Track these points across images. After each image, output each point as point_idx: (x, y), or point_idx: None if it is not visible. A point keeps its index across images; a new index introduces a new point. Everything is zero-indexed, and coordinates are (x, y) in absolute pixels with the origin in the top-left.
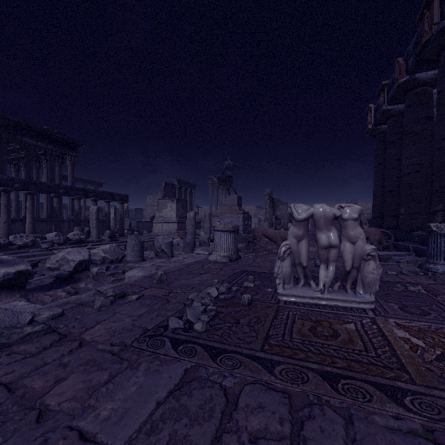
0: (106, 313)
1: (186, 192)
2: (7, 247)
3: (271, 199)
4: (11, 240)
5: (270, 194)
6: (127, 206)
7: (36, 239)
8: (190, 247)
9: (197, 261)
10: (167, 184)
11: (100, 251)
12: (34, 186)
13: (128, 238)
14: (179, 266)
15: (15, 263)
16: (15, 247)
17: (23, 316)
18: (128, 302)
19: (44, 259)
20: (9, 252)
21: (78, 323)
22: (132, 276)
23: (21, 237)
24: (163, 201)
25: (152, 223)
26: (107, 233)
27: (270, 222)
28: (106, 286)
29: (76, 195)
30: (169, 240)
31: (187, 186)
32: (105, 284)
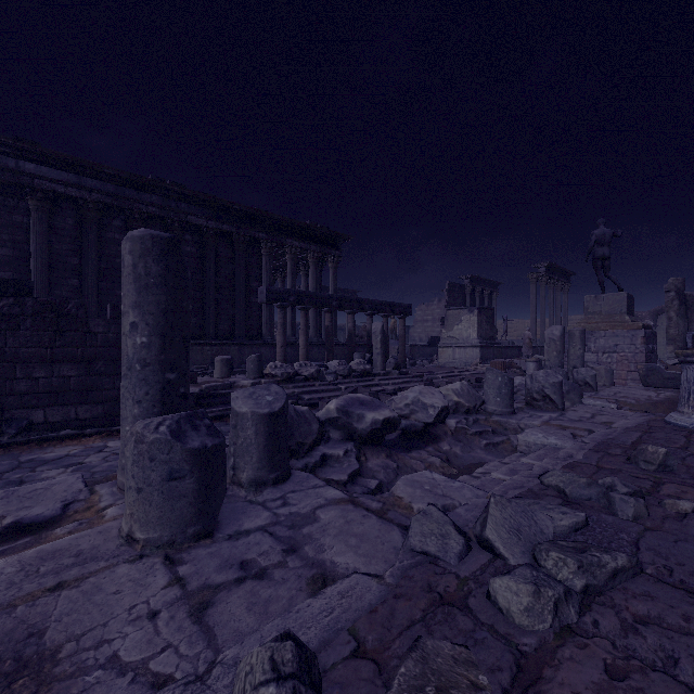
0: (686, 542)
1: (482, 296)
2: (294, 379)
3: (682, 299)
4: (296, 369)
5: (679, 287)
6: (394, 323)
7: (320, 369)
8: (577, 392)
9: (647, 425)
10: (452, 285)
11: (450, 392)
12: (308, 299)
13: (488, 372)
14: (627, 433)
15: (376, 405)
16: (301, 379)
17: (538, 518)
18: (680, 515)
19: (334, 396)
20: (297, 384)
21: (659, 558)
22: (535, 442)
23: (305, 365)
24: (453, 312)
25: (431, 348)
26: (391, 362)
27: (679, 345)
28: (544, 463)
29: (350, 308)
30: (557, 378)
31: (484, 286)
32: (475, 450)
